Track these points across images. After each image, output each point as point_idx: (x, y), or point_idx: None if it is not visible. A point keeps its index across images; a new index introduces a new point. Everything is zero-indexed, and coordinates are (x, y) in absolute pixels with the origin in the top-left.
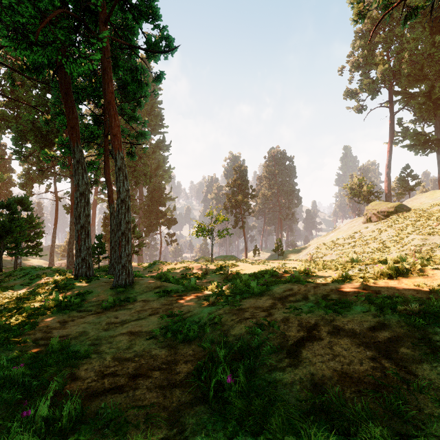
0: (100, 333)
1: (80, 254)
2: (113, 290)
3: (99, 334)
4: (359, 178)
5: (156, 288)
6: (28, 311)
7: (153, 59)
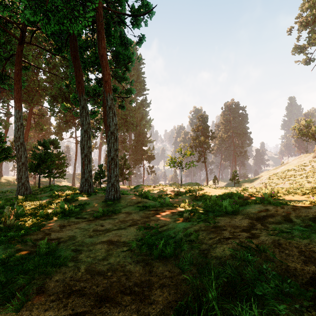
0: (84, 239)
1: (84, 175)
2: (104, 203)
3: (84, 240)
4: (307, 120)
5: (137, 203)
6: (41, 215)
7: (136, 26)
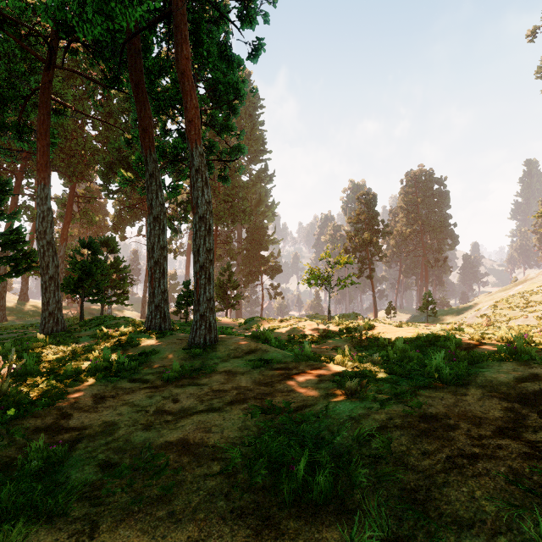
0: (132, 434)
1: (154, 299)
2: (187, 351)
3: (130, 436)
4: None
5: (249, 352)
6: (67, 373)
7: (248, 24)
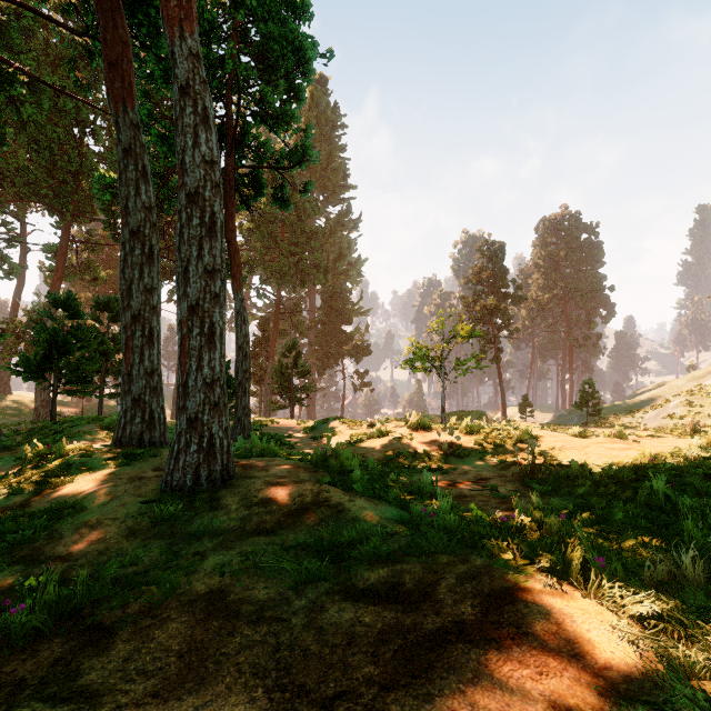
0: None
1: (130, 386)
2: (149, 507)
3: None
4: None
5: (295, 514)
6: None
7: None
